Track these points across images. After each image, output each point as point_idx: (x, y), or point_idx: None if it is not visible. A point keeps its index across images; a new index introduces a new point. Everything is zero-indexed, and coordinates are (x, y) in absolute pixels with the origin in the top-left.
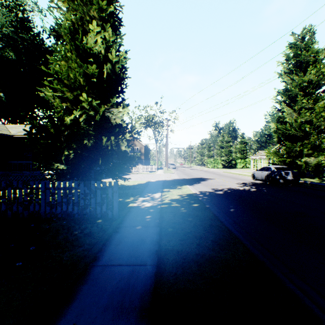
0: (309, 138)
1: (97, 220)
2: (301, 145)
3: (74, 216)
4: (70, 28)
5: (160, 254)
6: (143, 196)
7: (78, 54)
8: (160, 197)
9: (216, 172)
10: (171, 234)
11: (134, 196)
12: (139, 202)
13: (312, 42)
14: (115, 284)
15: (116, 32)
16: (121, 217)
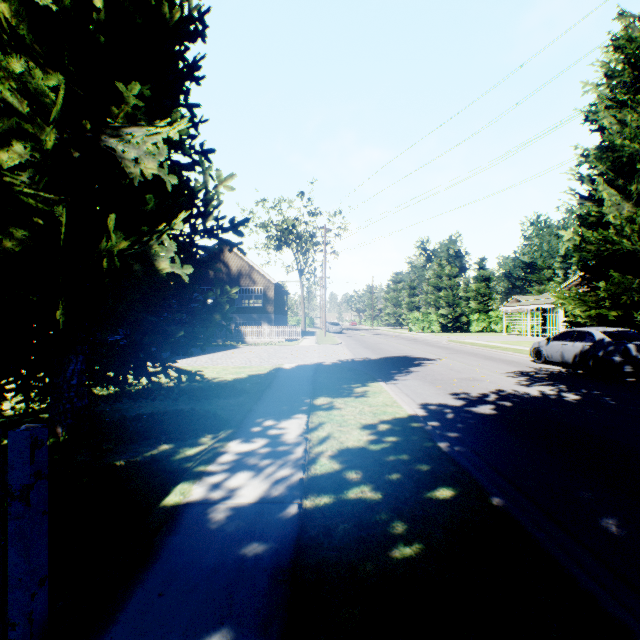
0: None
1: None
2: None
3: None
4: None
5: None
6: (247, 432)
7: None
8: (302, 438)
9: (434, 342)
10: None
11: (220, 428)
12: (217, 476)
13: None
14: None
15: None
16: None
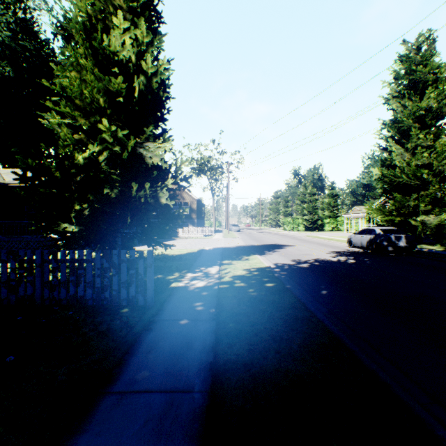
0: (426, 188)
1: (122, 309)
2: (416, 199)
3: (87, 303)
4: (86, 24)
5: (217, 370)
6: (194, 271)
7: (97, 62)
8: (217, 272)
9: (296, 237)
10: (234, 333)
11: (180, 271)
12: (186, 281)
13: (431, 54)
14: (136, 431)
15: (154, 33)
16: (158, 304)
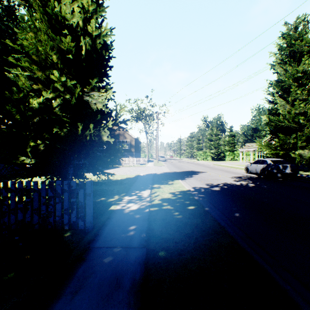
0: (302, 130)
1: (64, 233)
2: (294, 138)
3: (33, 227)
4: None
5: None
6: (130, 194)
7: (51, 26)
8: (149, 195)
9: (206, 165)
10: (163, 265)
11: (120, 193)
12: (123, 204)
13: (306, 32)
14: None
15: (99, 7)
16: (96, 228)
